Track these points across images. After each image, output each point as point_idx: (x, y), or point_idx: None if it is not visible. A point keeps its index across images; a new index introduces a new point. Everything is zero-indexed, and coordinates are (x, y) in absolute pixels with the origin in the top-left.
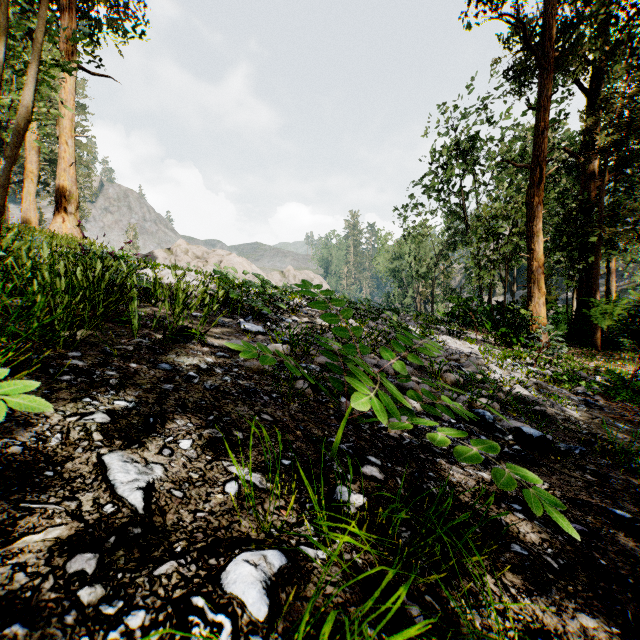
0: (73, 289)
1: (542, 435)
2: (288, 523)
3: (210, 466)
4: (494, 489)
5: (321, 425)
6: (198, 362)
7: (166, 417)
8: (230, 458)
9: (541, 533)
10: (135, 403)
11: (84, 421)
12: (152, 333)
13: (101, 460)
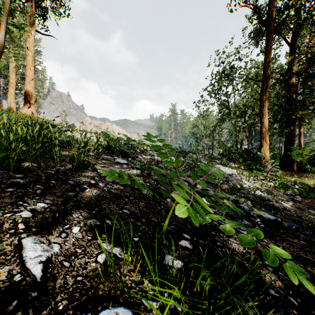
0: (26, 141)
1: (275, 219)
2: (135, 282)
3: (89, 243)
4: (254, 252)
5: (156, 215)
6: (90, 180)
7: (67, 212)
8: (102, 237)
9: (284, 280)
10: (50, 204)
11: (15, 216)
12: (67, 164)
13: (20, 242)
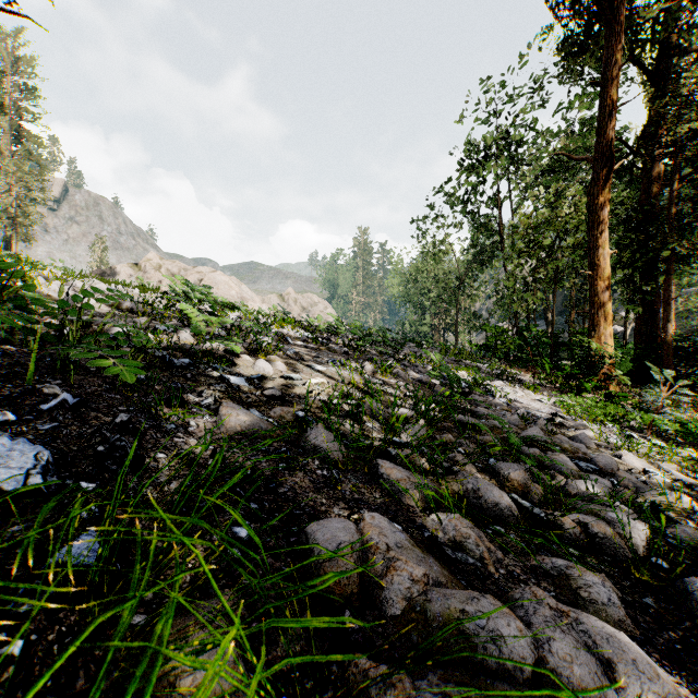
0: None
1: None
2: None
3: None
4: None
5: None
6: None
7: None
8: None
9: None
10: None
11: None
12: None
13: None
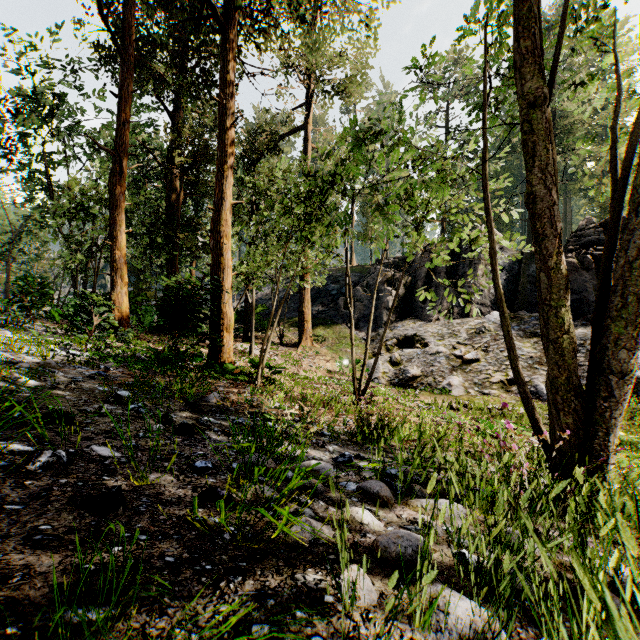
0: None
1: None
2: None
3: None
4: None
5: None
6: None
7: None
8: None
9: None
10: None
11: None
12: None
13: None
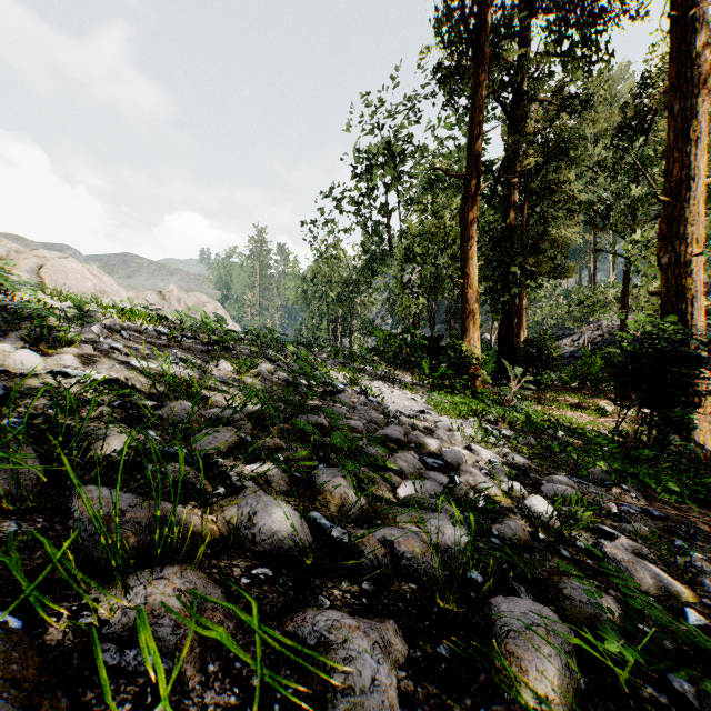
0: None
1: None
2: None
3: None
4: None
5: None
6: None
7: None
8: None
9: None
10: None
11: None
12: None
13: None
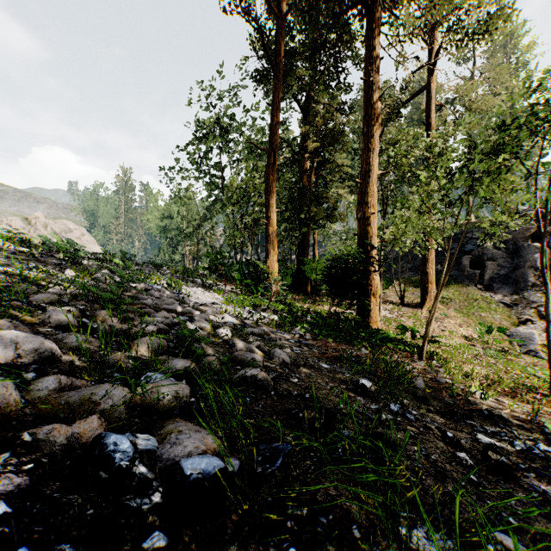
0: None
1: (220, 470)
2: None
3: None
4: None
5: None
6: None
7: None
8: None
9: None
10: None
11: None
12: None
13: None
